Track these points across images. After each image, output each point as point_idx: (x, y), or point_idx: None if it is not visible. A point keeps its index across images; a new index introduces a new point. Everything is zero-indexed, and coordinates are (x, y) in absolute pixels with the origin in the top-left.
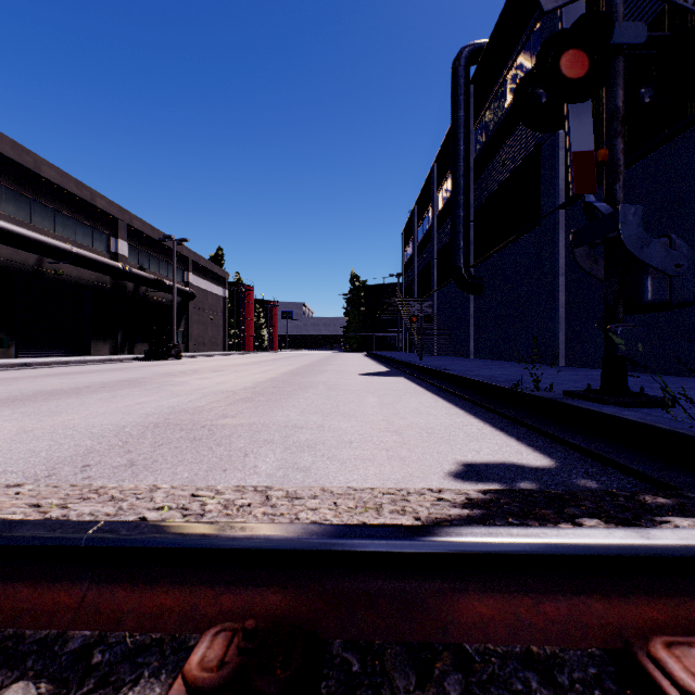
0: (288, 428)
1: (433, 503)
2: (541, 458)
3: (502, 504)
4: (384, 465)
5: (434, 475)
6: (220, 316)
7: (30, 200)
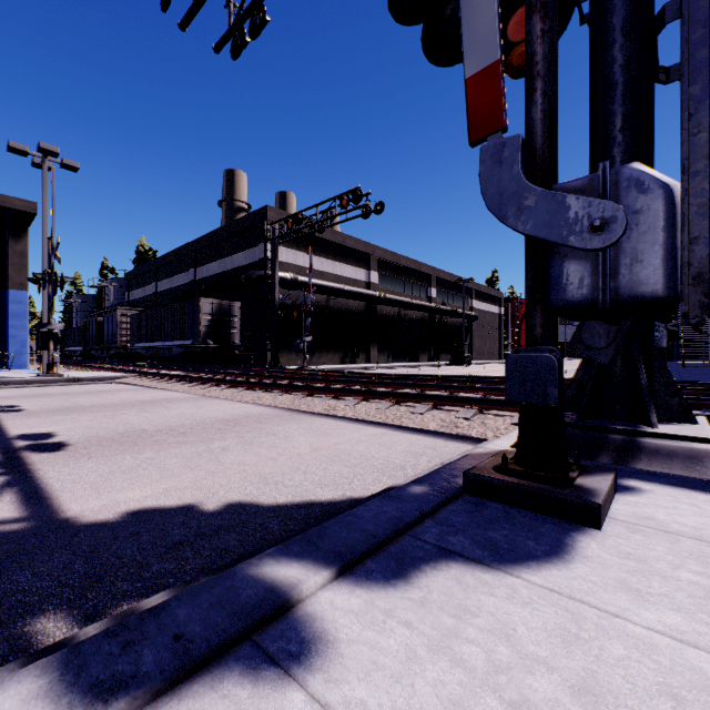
0: None
1: None
2: None
3: None
4: None
5: None
6: (496, 330)
7: (395, 279)
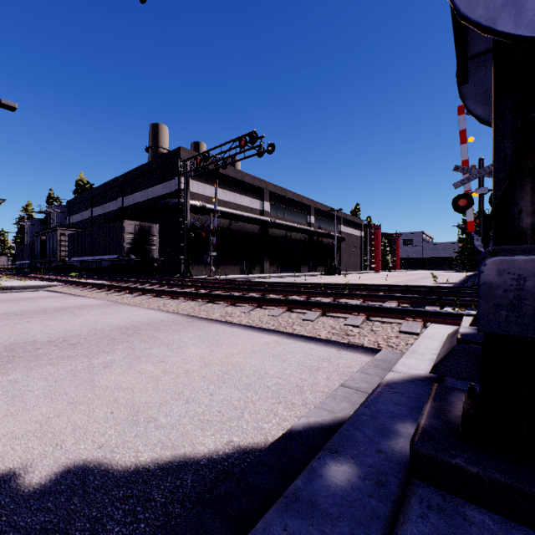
0: None
1: None
2: None
3: None
4: None
5: None
6: (358, 249)
7: (283, 208)
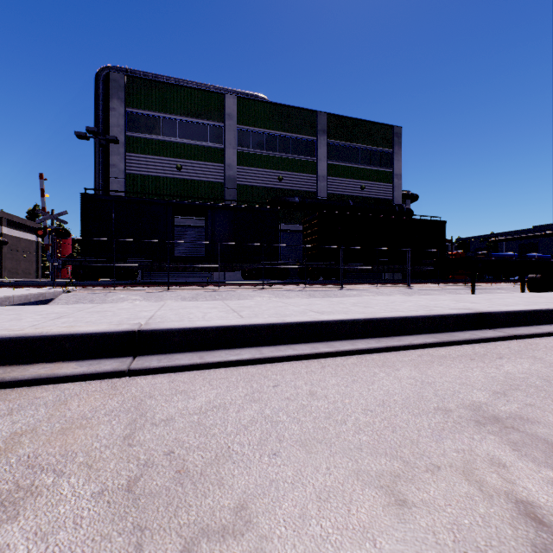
0: None
1: None
2: None
3: None
4: None
5: None
6: (34, 254)
7: None
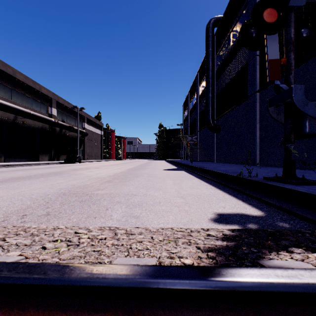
0: (129, 195)
1: (206, 237)
2: (256, 211)
3: (243, 238)
4: (177, 214)
5: (203, 220)
6: (99, 143)
7: (11, 89)
